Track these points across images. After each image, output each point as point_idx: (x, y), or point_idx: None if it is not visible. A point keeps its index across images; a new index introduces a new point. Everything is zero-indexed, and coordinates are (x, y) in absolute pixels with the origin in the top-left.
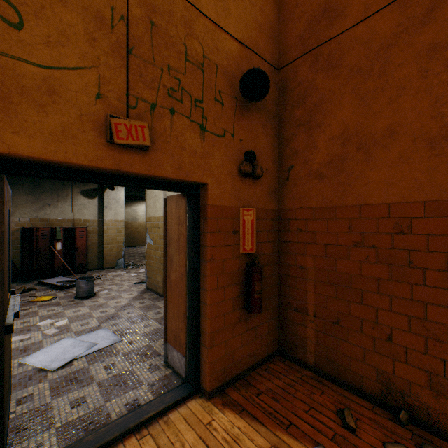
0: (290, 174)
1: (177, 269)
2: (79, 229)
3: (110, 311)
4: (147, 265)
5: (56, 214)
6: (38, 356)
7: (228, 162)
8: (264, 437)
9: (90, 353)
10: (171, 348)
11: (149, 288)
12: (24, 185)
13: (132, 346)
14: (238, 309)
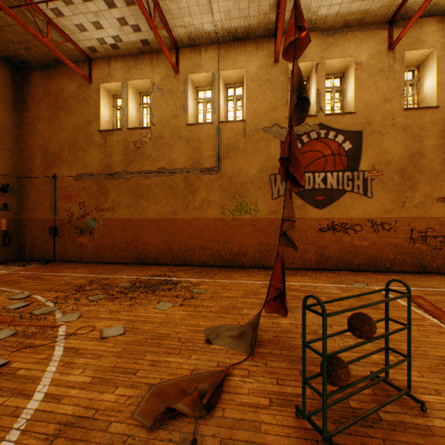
0: (23, 209)
1: None
2: None
3: None
4: None
5: None
6: None
7: None
8: (4, 266)
9: None
10: None
11: None
12: None
13: None
14: (1, 245)
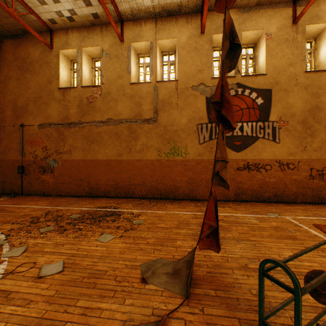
0: None
1: None
2: None
3: None
4: None
5: None
6: None
7: None
8: None
9: None
10: None
11: None
12: None
13: None
14: None
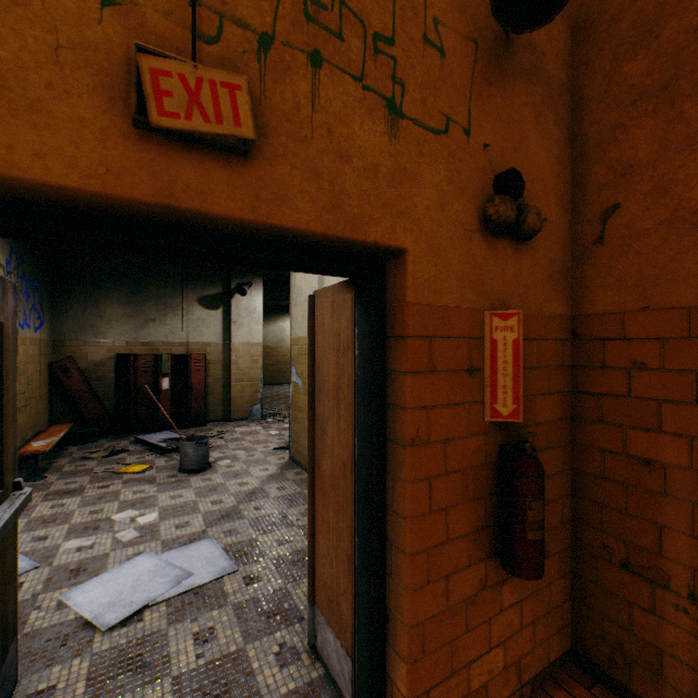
0: (609, 227)
1: (334, 452)
2: (194, 357)
3: (226, 502)
4: (292, 420)
5: (163, 334)
6: (92, 590)
7: (456, 197)
8: None
9: (177, 595)
10: (323, 622)
11: (295, 460)
12: (120, 291)
13: (253, 588)
14: (479, 558)
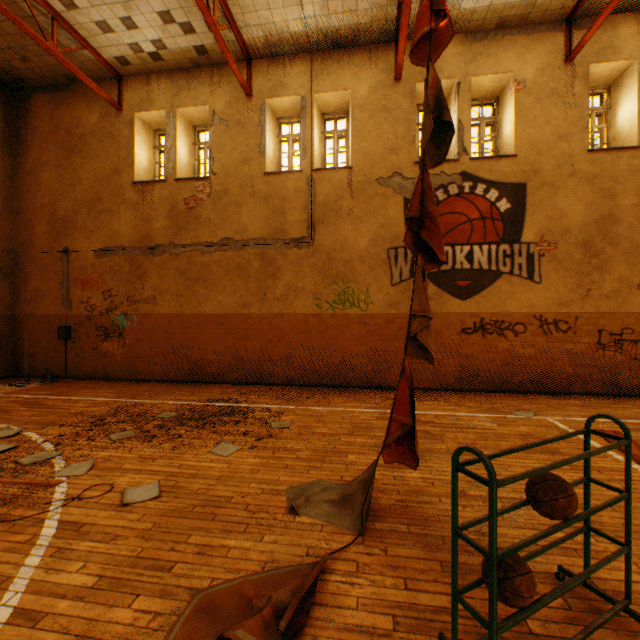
0: (19, 300)
1: None
2: None
3: None
4: None
5: None
6: None
7: None
8: None
9: None
10: None
11: None
12: None
13: None
14: None
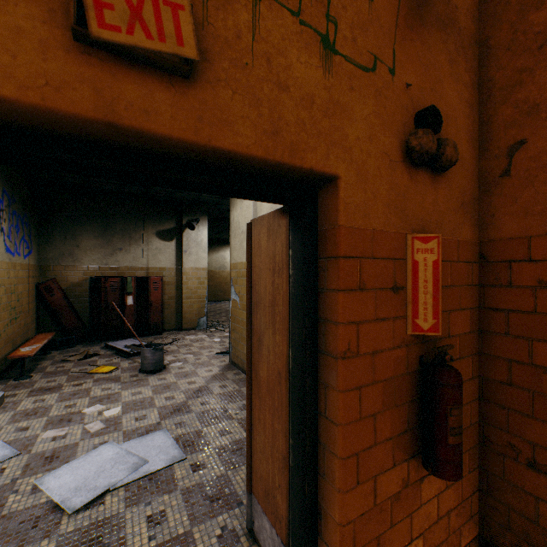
0: (515, 161)
1: (270, 361)
2: (153, 279)
3: (177, 398)
4: (231, 330)
5: (128, 261)
6: (62, 475)
7: (382, 130)
8: None
9: (134, 481)
10: (259, 510)
11: (234, 363)
12: (93, 226)
13: (198, 475)
14: (402, 459)
